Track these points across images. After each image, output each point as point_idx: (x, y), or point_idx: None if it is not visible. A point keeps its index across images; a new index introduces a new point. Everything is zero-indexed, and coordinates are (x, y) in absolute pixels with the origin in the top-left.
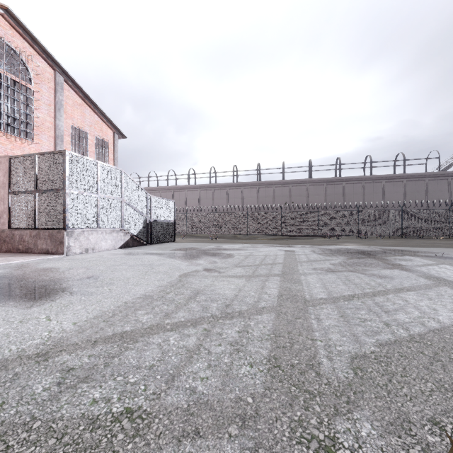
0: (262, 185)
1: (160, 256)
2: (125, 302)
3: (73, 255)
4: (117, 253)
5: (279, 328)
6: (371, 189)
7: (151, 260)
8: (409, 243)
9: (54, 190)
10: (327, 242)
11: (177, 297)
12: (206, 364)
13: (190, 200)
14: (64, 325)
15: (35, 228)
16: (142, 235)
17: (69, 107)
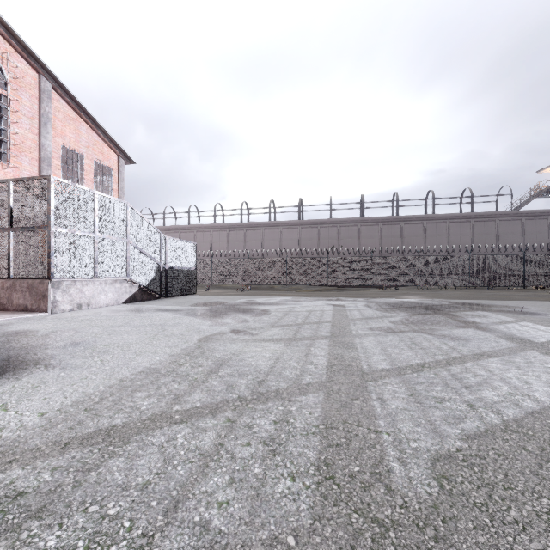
0: (304, 225)
1: (175, 313)
2: (121, 379)
3: (61, 313)
4: (119, 310)
5: (330, 414)
6: (433, 230)
7: (164, 318)
8: (479, 294)
9: (35, 227)
10: (383, 294)
11: (193, 371)
12: (227, 477)
13: (216, 243)
14: (25, 417)
15: (8, 278)
16: (154, 286)
17: (59, 122)
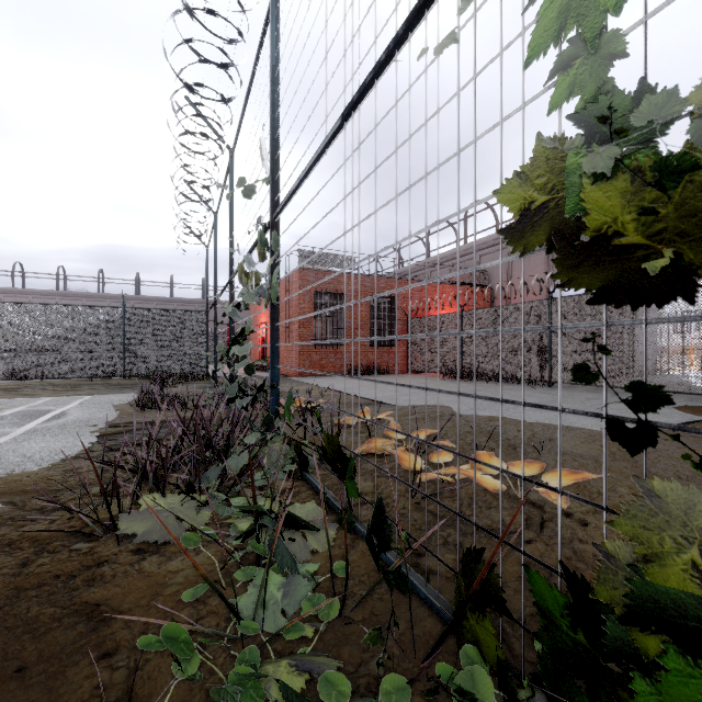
0: (65, 297)
1: None
2: None
3: None
4: None
5: None
6: None
7: None
8: None
9: None
10: None
11: None
12: None
13: None
14: None
15: None
16: None
17: None
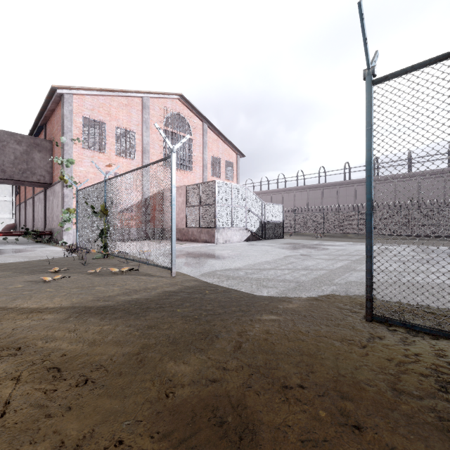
0: (379, 181)
1: (272, 247)
2: (258, 262)
3: (220, 244)
4: (244, 244)
5: (326, 274)
6: None
7: (267, 248)
8: None
9: (210, 204)
10: None
11: (282, 263)
12: (290, 276)
13: (298, 201)
14: (238, 265)
15: (199, 227)
16: (258, 232)
17: (210, 144)
